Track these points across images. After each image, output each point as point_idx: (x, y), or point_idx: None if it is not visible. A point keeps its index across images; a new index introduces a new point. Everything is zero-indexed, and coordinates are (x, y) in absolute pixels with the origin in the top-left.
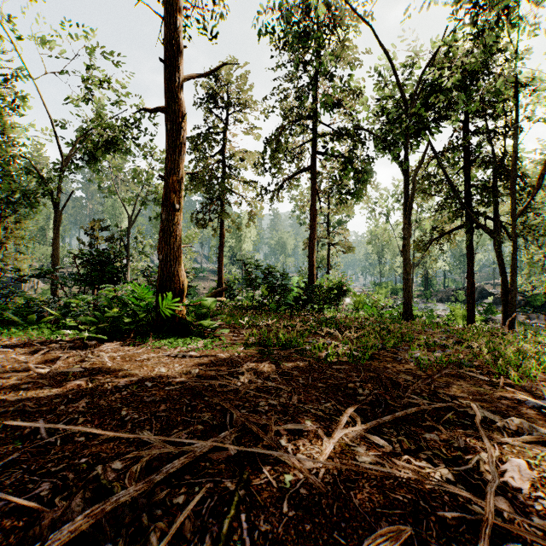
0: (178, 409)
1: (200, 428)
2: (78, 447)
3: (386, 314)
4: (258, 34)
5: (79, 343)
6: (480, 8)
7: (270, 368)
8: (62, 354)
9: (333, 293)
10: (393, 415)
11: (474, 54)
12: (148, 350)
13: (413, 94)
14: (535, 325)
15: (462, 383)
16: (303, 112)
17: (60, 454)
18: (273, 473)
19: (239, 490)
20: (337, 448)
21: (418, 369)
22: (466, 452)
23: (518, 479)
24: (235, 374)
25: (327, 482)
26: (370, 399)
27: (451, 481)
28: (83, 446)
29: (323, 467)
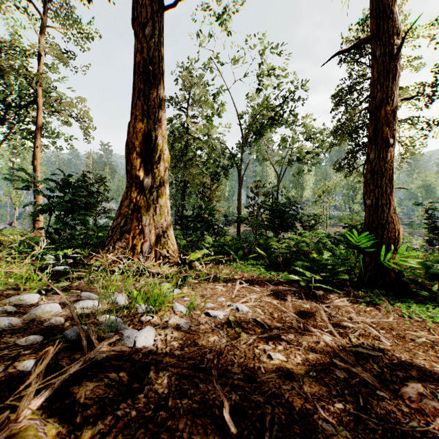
0: None
1: None
2: None
3: None
4: None
5: (301, 289)
6: None
7: None
8: (303, 304)
9: None
10: None
11: None
12: (398, 319)
13: None
14: None
15: None
16: None
17: None
18: None
19: None
20: None
21: None
22: None
23: None
24: None
25: None
26: None
27: None
28: None
29: None
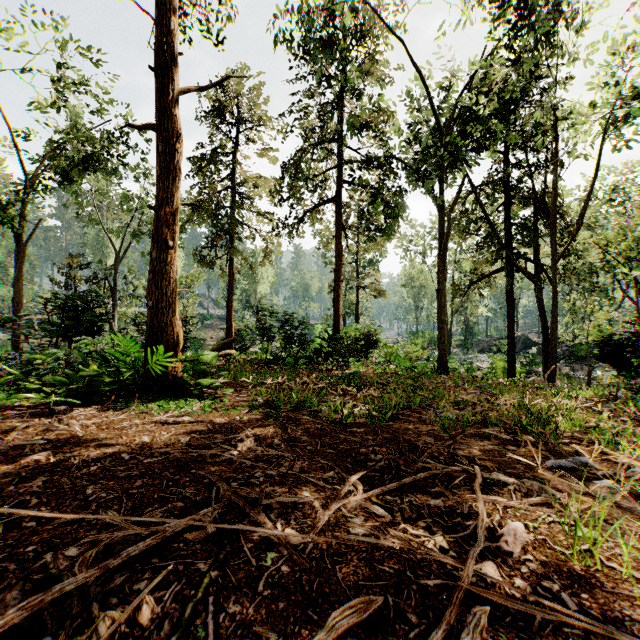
0: (157, 485)
1: (179, 505)
2: (27, 534)
3: (420, 367)
4: (274, 41)
5: (45, 409)
6: (519, 30)
7: (275, 433)
8: (21, 423)
9: (362, 344)
10: (400, 482)
11: (513, 79)
12: (132, 415)
13: (449, 120)
14: (579, 377)
15: (486, 444)
16: (327, 134)
17: (3, 542)
18: (254, 550)
19: (211, 571)
20: (332, 520)
21: (442, 430)
22: (468, 518)
23: (512, 542)
24: (233, 442)
25: (313, 557)
26: (381, 465)
27: (445, 549)
28: (33, 532)
29: (313, 541)
